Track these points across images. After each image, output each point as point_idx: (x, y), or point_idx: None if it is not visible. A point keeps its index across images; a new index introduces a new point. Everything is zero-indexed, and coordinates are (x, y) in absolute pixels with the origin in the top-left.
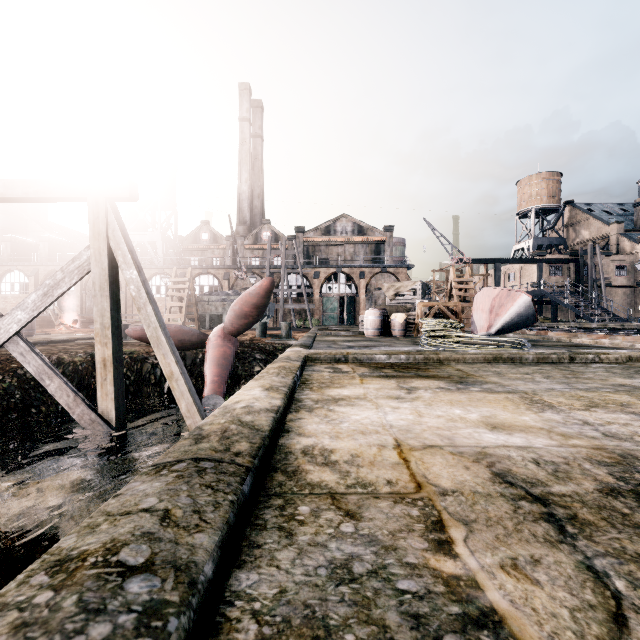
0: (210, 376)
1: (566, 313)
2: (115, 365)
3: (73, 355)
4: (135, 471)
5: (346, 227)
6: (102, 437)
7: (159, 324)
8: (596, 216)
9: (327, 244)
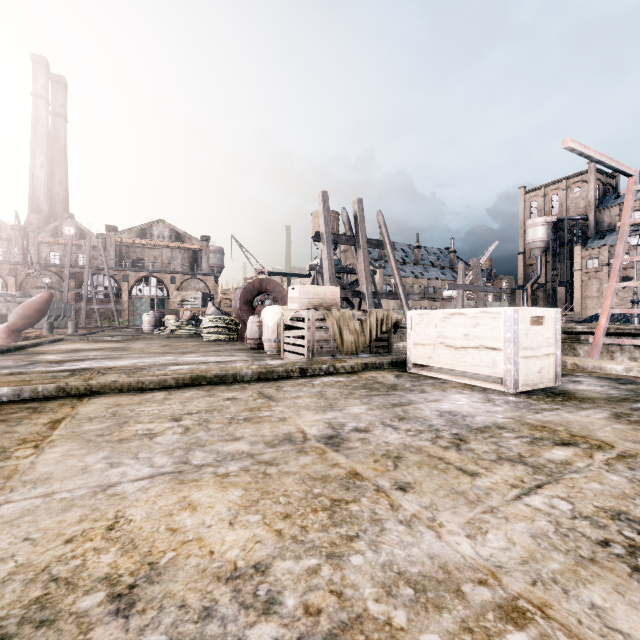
0: None
1: None
2: None
3: None
4: None
5: (163, 232)
6: None
7: None
8: None
9: (143, 246)
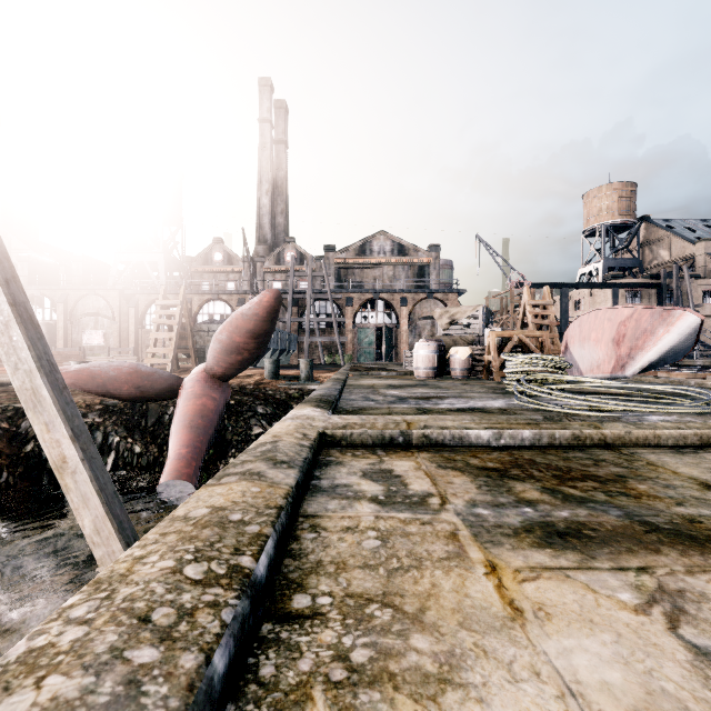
0: (175, 446)
1: None
2: None
3: None
4: None
5: (384, 246)
6: None
7: (36, 364)
8: (678, 233)
9: (362, 266)
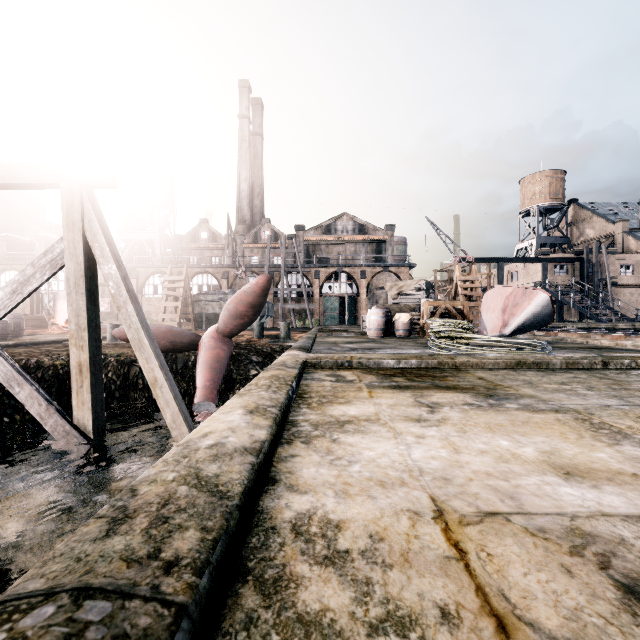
0: (202, 381)
1: (571, 313)
2: (92, 370)
3: (54, 358)
4: (111, 491)
5: (347, 226)
6: (77, 451)
7: (141, 325)
8: (601, 214)
9: (327, 243)
